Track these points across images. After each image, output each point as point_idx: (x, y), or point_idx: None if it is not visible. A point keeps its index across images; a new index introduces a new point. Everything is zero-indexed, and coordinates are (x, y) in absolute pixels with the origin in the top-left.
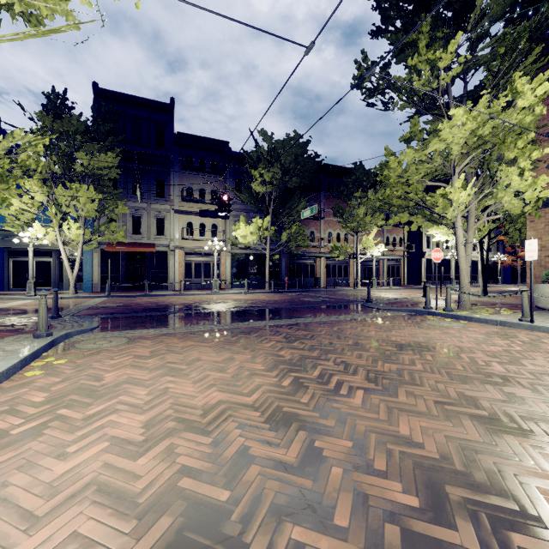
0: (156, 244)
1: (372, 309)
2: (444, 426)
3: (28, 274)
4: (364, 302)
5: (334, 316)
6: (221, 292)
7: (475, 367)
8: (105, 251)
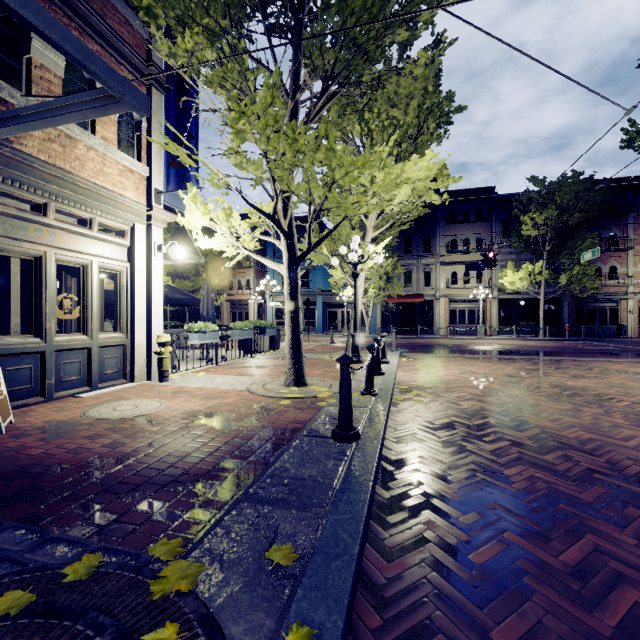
0: (424, 294)
1: None
2: (588, 384)
3: (337, 321)
4: None
5: (596, 358)
6: (486, 337)
7: None
8: (384, 302)
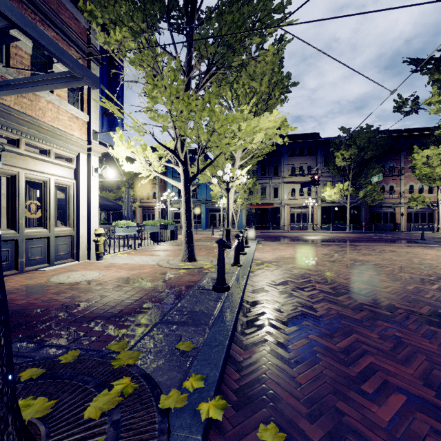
0: (273, 203)
1: (416, 242)
2: (371, 259)
3: (216, 220)
4: (418, 239)
5: (379, 243)
6: (314, 231)
7: (416, 256)
8: (248, 208)
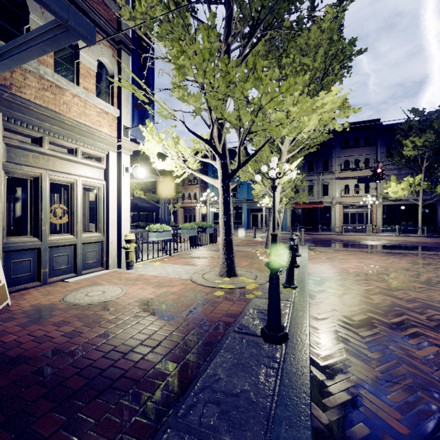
0: (323, 201)
1: None
2: None
3: (257, 221)
4: None
5: None
6: (374, 234)
7: None
8: (292, 208)
